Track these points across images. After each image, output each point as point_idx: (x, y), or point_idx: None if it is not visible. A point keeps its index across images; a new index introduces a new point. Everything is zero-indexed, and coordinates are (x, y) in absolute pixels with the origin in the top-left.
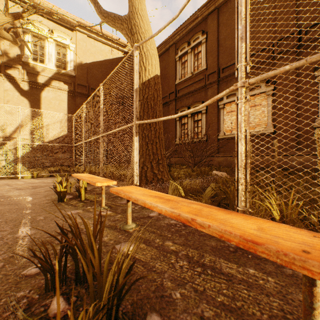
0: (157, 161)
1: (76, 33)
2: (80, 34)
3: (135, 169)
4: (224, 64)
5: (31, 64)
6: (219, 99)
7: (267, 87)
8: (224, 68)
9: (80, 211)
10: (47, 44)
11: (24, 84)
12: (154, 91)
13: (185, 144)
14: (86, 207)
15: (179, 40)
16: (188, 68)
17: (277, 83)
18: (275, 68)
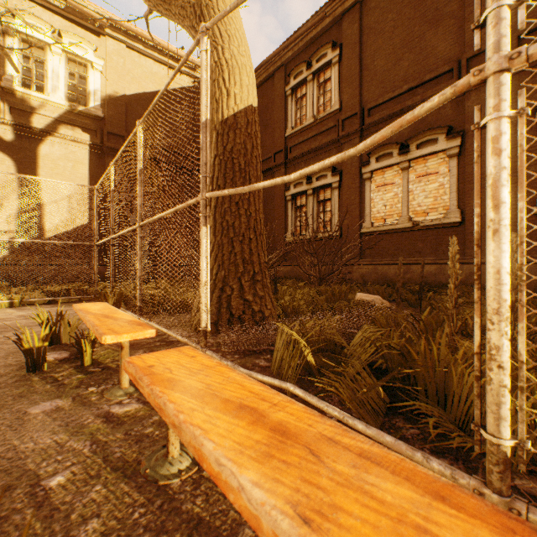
0: (252, 277)
1: (105, 39)
2: (114, 42)
3: (202, 297)
4: (372, 100)
5: (19, 92)
6: (363, 163)
7: (449, 141)
8: (371, 108)
9: (65, 402)
10: (50, 57)
11: (5, 130)
12: (245, 137)
13: (303, 243)
14: (85, 389)
15: (292, 59)
16: (307, 109)
17: (467, 135)
18: (464, 108)
